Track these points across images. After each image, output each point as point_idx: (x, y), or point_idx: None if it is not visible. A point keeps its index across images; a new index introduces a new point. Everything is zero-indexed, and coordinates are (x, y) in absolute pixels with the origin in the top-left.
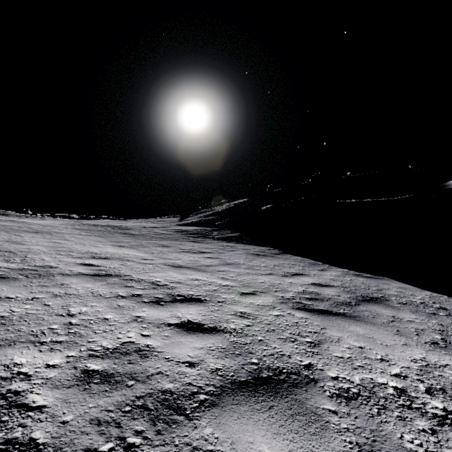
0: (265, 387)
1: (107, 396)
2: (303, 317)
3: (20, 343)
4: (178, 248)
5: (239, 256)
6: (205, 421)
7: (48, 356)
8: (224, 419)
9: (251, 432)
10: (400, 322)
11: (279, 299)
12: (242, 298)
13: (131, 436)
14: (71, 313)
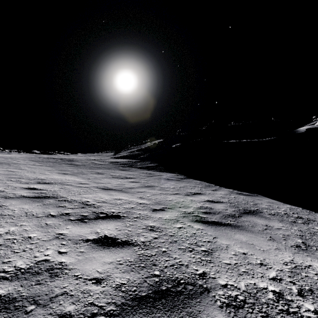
0: (163, 301)
1: None
2: (199, 228)
3: None
4: (109, 175)
5: (154, 180)
6: None
7: None
8: None
9: None
10: (272, 229)
11: (182, 214)
12: (153, 214)
13: None
14: None
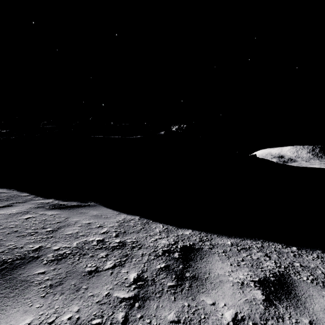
0: None
1: None
2: None
3: None
4: None
5: None
6: None
7: None
8: None
9: None
10: None
11: None
12: None
13: None
14: None
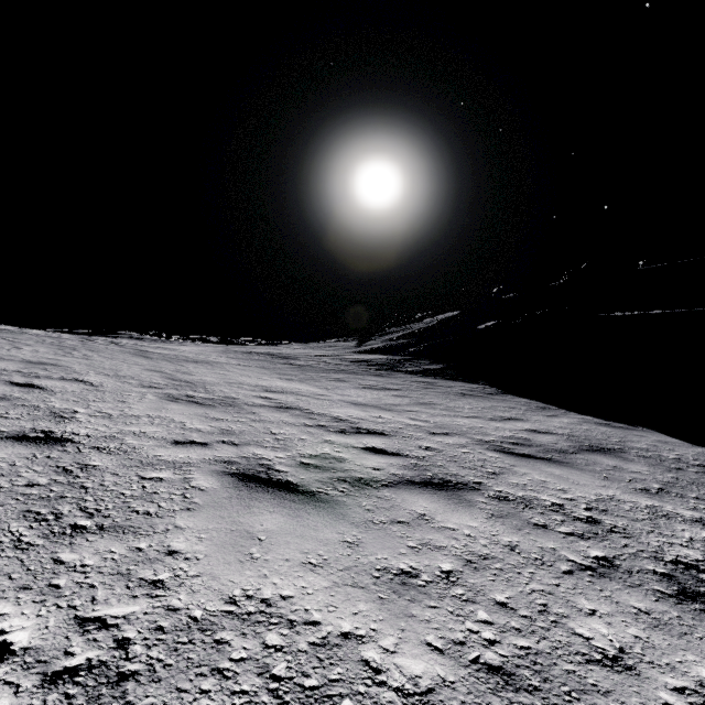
0: (433, 486)
1: (321, 474)
2: (495, 456)
3: (252, 445)
4: (357, 384)
5: (436, 395)
6: (386, 491)
7: (274, 453)
8: (399, 492)
9: (416, 499)
10: (619, 471)
11: (474, 441)
12: (430, 436)
13: (341, 488)
14: (274, 433)
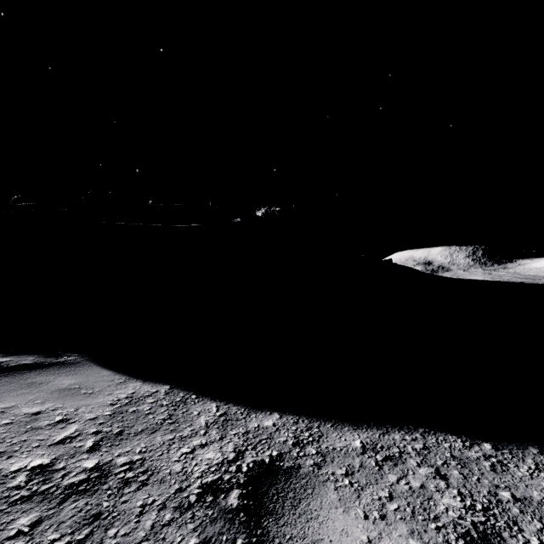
0: None
1: None
2: None
3: None
4: None
5: None
6: None
7: None
8: None
9: None
10: None
11: None
12: None
13: None
14: None
